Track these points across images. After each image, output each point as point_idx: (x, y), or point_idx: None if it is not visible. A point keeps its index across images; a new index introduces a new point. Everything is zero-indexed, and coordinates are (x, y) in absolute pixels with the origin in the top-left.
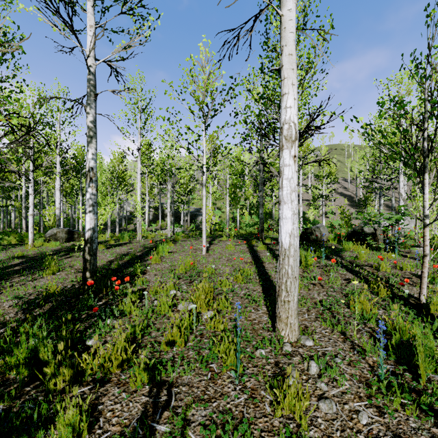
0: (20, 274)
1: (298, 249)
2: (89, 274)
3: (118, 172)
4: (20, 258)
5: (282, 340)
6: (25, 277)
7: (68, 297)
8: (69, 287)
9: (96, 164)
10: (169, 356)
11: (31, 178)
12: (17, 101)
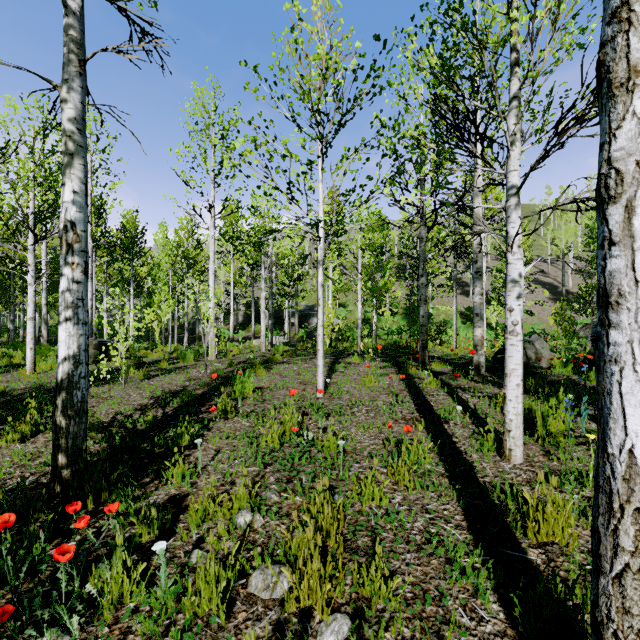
0: None
1: None
2: (66, 459)
3: (186, 249)
4: None
5: None
6: None
7: None
8: (30, 480)
9: (84, 215)
10: None
11: (31, 257)
12: None
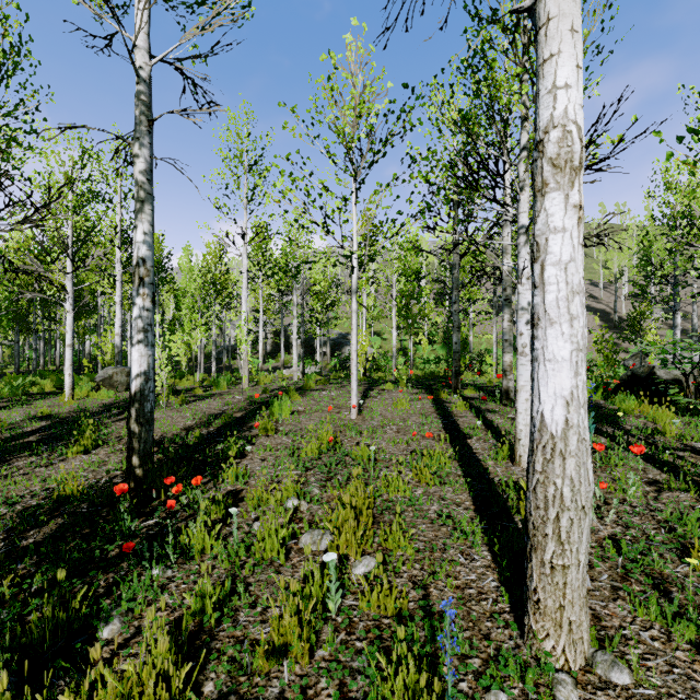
0: (32, 452)
1: (585, 436)
2: (138, 460)
3: (214, 275)
4: (45, 419)
5: (550, 667)
6: (38, 458)
7: (94, 506)
8: (104, 481)
9: (152, 252)
10: (271, 694)
11: (69, 285)
12: (29, 149)
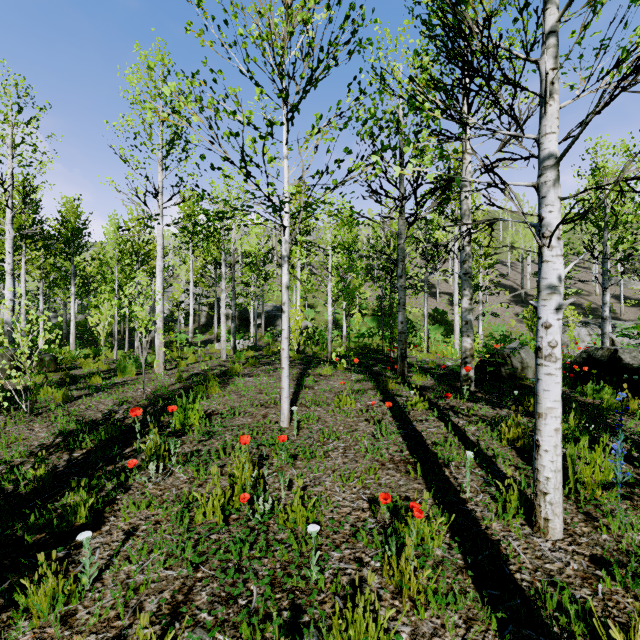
0: None
1: None
2: None
3: (136, 243)
4: None
5: None
6: None
7: None
8: None
9: None
10: None
11: None
12: None
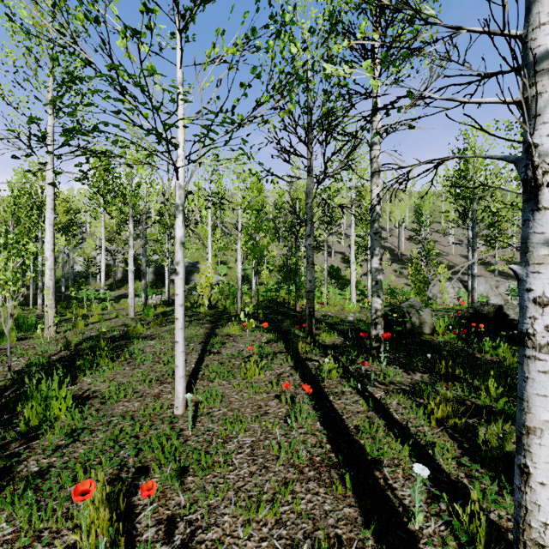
0: None
1: None
2: None
3: (38, 197)
4: None
5: None
6: None
7: None
8: None
9: None
10: None
11: None
12: None
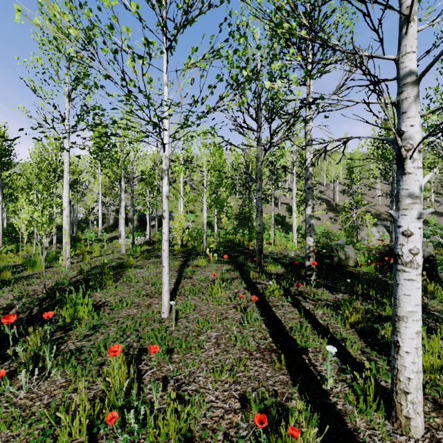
0: None
1: None
2: None
3: (53, 162)
4: None
5: None
6: None
7: None
8: None
9: None
10: None
11: None
12: None
